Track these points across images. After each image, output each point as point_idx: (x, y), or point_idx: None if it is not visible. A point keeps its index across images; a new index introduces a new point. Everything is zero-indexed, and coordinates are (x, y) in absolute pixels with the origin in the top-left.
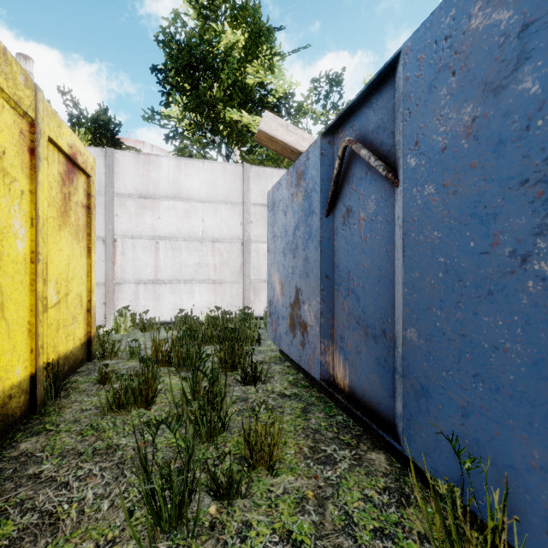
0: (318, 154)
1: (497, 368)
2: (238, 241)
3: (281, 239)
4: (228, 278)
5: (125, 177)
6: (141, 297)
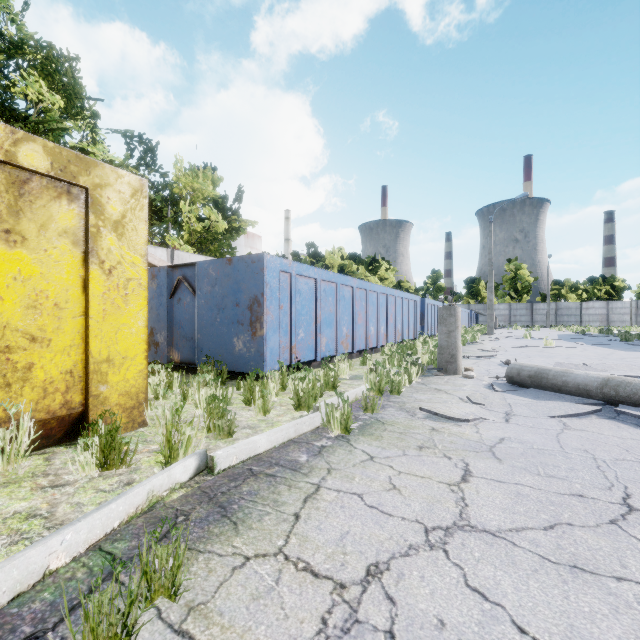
0: (166, 273)
1: (213, 339)
2: None
3: None
4: None
5: None
6: None
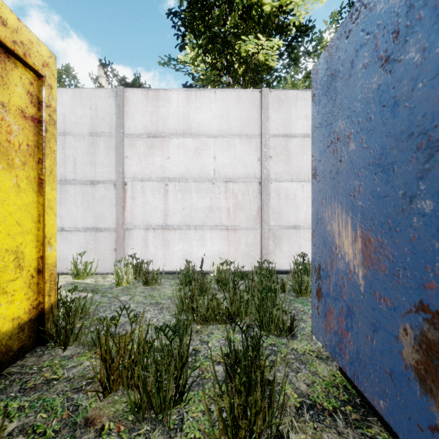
0: None
1: None
2: (254, 181)
3: (363, 135)
4: (242, 224)
5: (134, 116)
6: (150, 244)
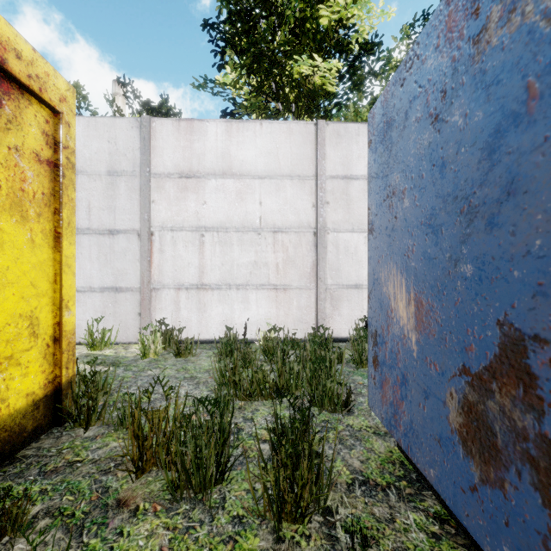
0: None
1: None
2: (308, 231)
3: (416, 192)
4: (294, 283)
5: (163, 152)
6: (183, 307)
